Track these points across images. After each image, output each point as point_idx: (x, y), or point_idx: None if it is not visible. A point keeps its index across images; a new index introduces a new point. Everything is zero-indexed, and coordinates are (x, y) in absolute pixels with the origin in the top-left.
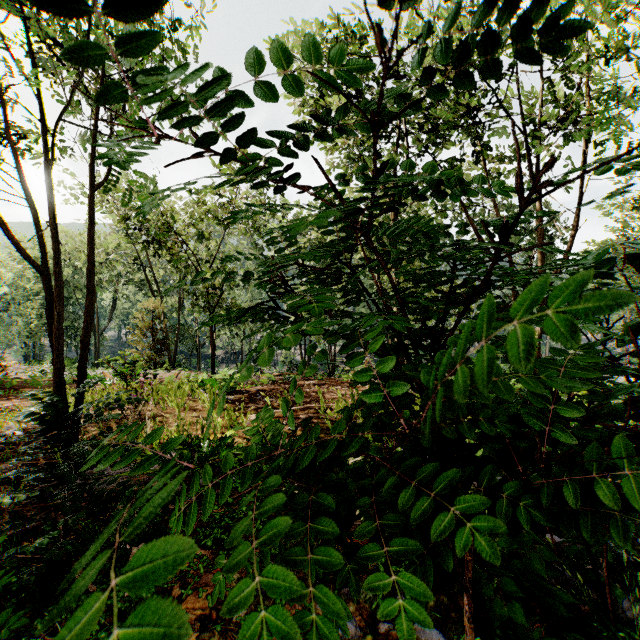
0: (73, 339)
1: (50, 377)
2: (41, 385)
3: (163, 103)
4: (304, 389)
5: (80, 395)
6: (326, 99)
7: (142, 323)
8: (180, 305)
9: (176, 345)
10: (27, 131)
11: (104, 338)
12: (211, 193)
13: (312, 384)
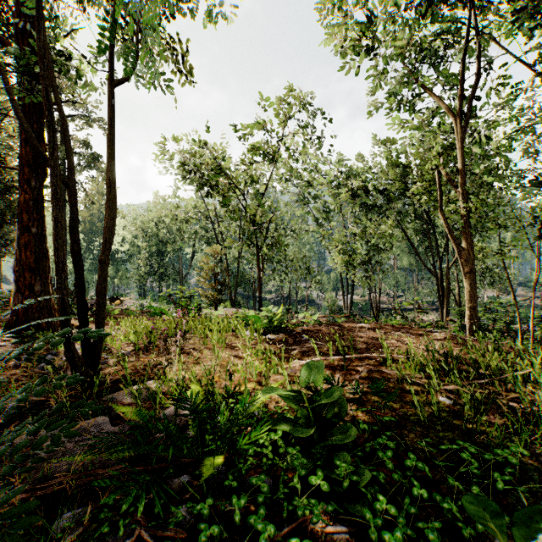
0: (166, 282)
1: (146, 309)
2: (134, 315)
3: (198, 3)
4: (356, 333)
5: (99, 323)
6: (380, 3)
7: (206, 266)
8: (239, 254)
9: (235, 287)
10: (71, 52)
11: (187, 282)
12: (256, 128)
13: (364, 327)
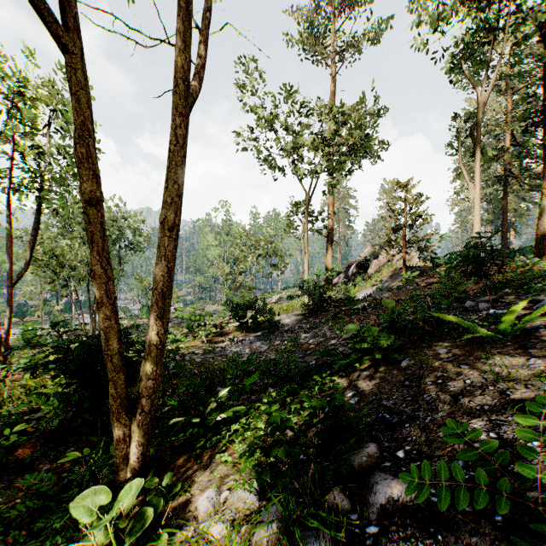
0: None
1: None
2: None
3: None
4: None
5: None
6: None
7: None
8: None
9: None
10: None
11: None
12: None
13: None
